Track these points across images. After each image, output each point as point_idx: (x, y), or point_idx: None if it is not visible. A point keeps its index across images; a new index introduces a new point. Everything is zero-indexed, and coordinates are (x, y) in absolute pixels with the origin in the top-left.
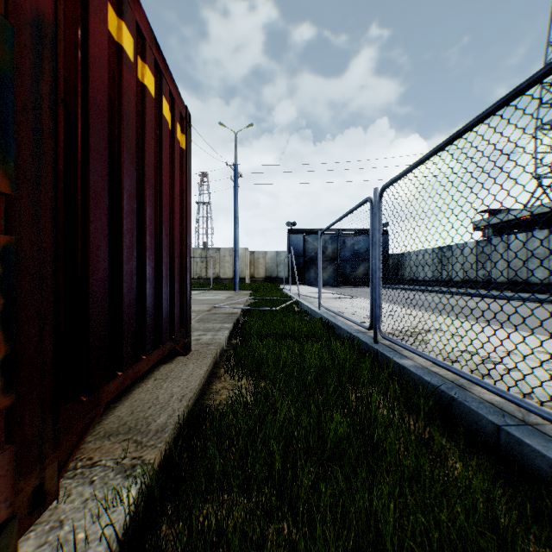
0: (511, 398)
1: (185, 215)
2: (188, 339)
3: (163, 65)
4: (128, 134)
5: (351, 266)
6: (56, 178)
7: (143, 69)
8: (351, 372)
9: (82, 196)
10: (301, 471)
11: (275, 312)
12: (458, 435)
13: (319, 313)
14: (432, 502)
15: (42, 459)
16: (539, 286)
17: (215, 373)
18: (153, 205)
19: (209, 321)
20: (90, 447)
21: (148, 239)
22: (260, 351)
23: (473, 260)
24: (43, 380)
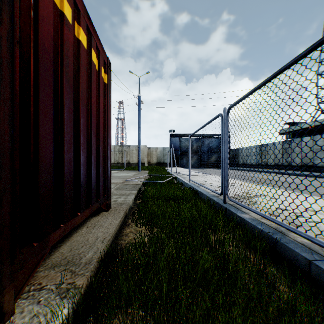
0: (318, 242)
1: (107, 124)
2: (109, 201)
3: (92, 29)
4: (67, 70)
5: (207, 156)
6: (13, 94)
7: (79, 30)
8: (210, 222)
9: (34, 108)
10: (181, 293)
11: (162, 184)
12: (284, 267)
13: (189, 184)
14: (275, 322)
15: (1, 289)
16: (320, 168)
17: (125, 222)
18: (86, 117)
19: (122, 189)
20: (41, 275)
21: (82, 138)
22: (154, 208)
23: (280, 152)
24: (2, 234)
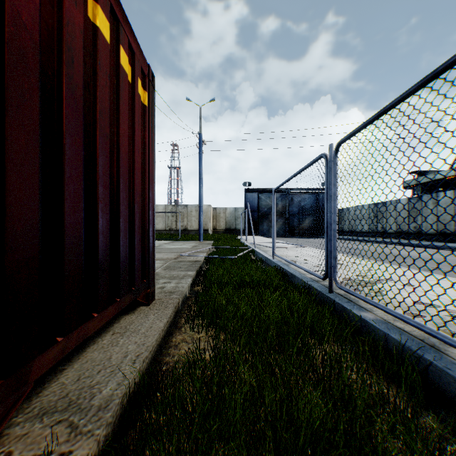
0: None
1: (148, 169)
2: (151, 289)
3: (121, 15)
4: (72, 72)
5: (298, 220)
6: None
7: (95, 9)
8: (311, 325)
9: None
10: None
11: (234, 260)
12: None
13: (273, 261)
14: None
15: None
16: None
17: (176, 323)
18: (108, 155)
19: (174, 268)
20: (16, 433)
21: (101, 190)
22: (220, 301)
23: (405, 214)
24: None
